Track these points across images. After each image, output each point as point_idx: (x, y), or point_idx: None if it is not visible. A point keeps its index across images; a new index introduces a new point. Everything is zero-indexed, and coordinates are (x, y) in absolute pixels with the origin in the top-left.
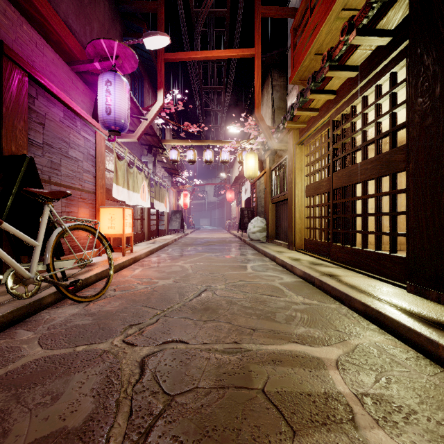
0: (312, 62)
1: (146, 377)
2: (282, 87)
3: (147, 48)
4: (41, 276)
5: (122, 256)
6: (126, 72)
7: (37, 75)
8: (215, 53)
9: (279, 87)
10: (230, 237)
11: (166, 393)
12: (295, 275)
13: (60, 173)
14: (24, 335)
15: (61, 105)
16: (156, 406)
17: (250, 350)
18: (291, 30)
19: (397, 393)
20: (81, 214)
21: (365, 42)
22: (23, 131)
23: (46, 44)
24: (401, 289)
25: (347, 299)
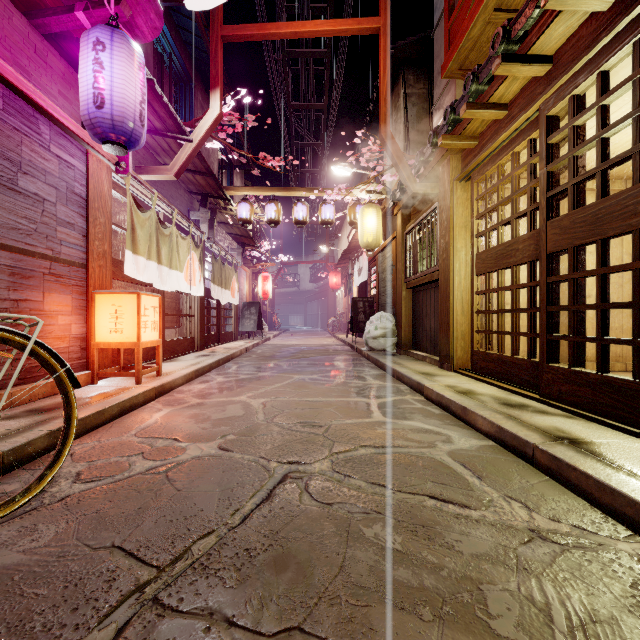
0: (487, 28)
1: None
2: (421, 97)
3: (188, 7)
4: None
5: (136, 384)
6: (143, 39)
7: None
8: (310, 25)
9: (416, 98)
10: (335, 344)
11: None
12: (473, 430)
13: None
14: None
15: None
16: None
17: None
18: None
19: None
20: (51, 304)
21: None
22: None
23: None
24: None
25: None
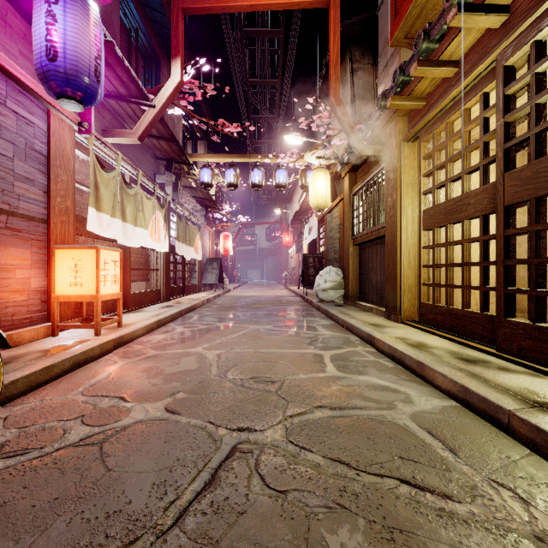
0: None
1: None
2: (366, 71)
3: None
4: None
5: (95, 336)
6: (102, 1)
7: None
8: None
9: (362, 72)
10: (288, 295)
11: None
12: (431, 387)
13: None
14: None
15: None
16: None
17: None
18: None
19: None
20: (8, 258)
21: None
22: None
23: None
24: None
25: None
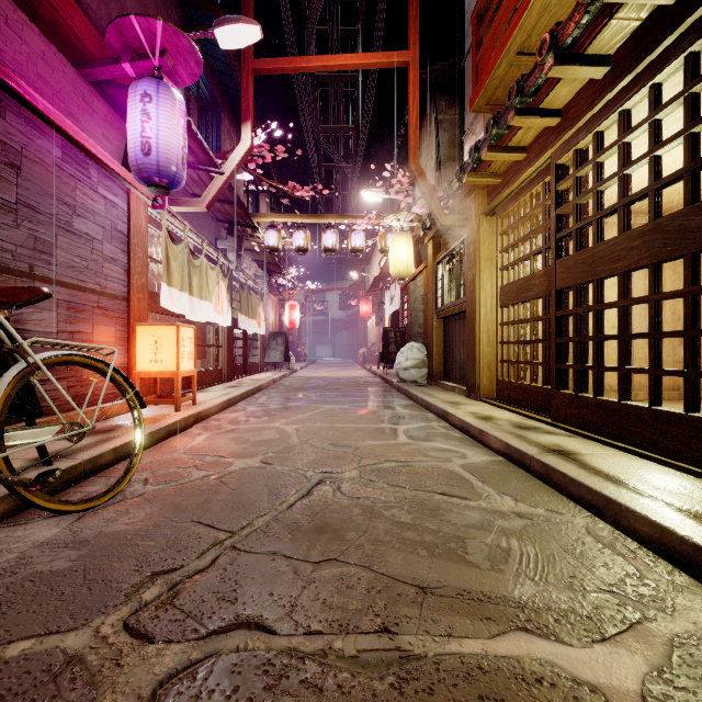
0: (511, 69)
1: None
2: (453, 123)
3: (221, 46)
4: None
5: (175, 411)
6: (182, 84)
7: (2, 70)
8: (340, 59)
9: (448, 124)
10: (366, 376)
11: None
12: (487, 449)
13: (55, 261)
14: None
15: (57, 136)
16: None
17: (420, 658)
18: (473, 17)
19: None
20: (99, 335)
21: None
22: None
23: (27, 21)
24: None
25: (611, 508)
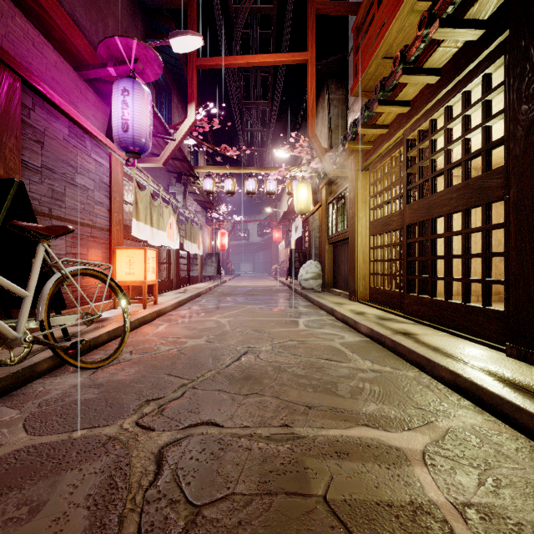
0: (379, 68)
1: (164, 478)
2: (340, 101)
3: (174, 51)
4: (31, 336)
5: (143, 309)
6: (148, 80)
7: (34, 80)
8: (259, 58)
9: (337, 102)
10: (277, 285)
11: (190, 502)
12: (359, 333)
13: (64, 205)
14: (6, 414)
15: (65, 120)
16: (175, 524)
17: (305, 437)
18: (353, 29)
19: (513, 503)
20: (91, 256)
21: (451, 36)
22: (15, 150)
23: (46, 42)
24: (498, 352)
25: (430, 365)
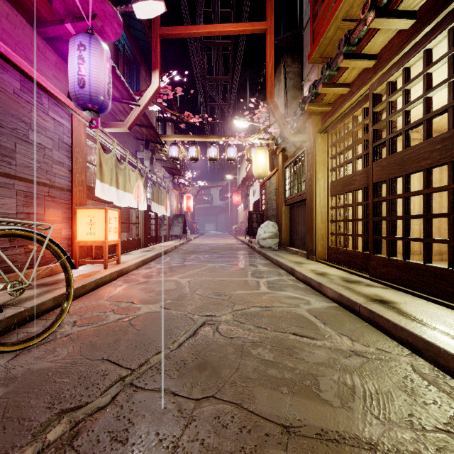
0: (338, 31)
1: None
2: (295, 73)
3: (137, 16)
4: None
5: (104, 268)
6: (109, 40)
7: None
8: (220, 27)
9: (292, 74)
10: (237, 243)
11: None
12: (324, 297)
13: (15, 162)
14: None
15: (16, 73)
16: None
17: None
18: None
19: None
20: (49, 216)
21: None
22: None
23: None
24: None
25: (431, 350)
